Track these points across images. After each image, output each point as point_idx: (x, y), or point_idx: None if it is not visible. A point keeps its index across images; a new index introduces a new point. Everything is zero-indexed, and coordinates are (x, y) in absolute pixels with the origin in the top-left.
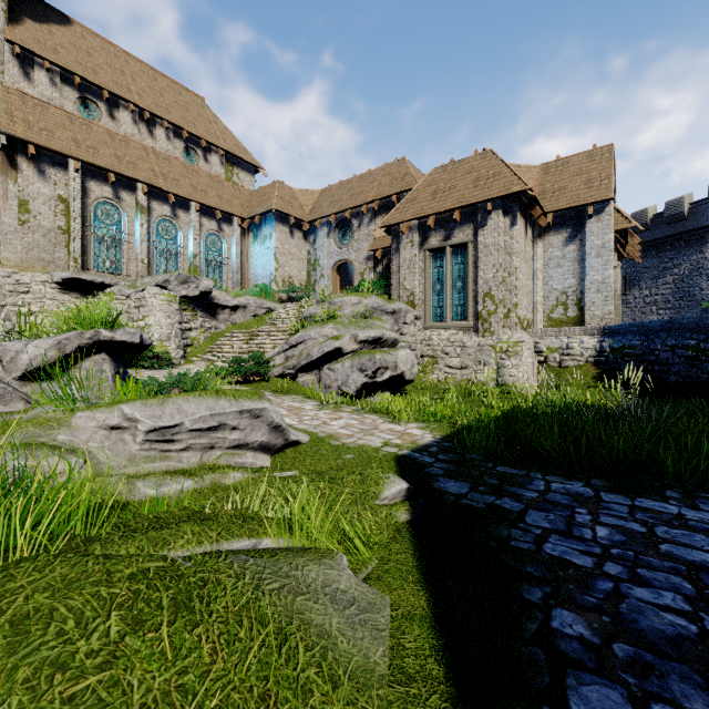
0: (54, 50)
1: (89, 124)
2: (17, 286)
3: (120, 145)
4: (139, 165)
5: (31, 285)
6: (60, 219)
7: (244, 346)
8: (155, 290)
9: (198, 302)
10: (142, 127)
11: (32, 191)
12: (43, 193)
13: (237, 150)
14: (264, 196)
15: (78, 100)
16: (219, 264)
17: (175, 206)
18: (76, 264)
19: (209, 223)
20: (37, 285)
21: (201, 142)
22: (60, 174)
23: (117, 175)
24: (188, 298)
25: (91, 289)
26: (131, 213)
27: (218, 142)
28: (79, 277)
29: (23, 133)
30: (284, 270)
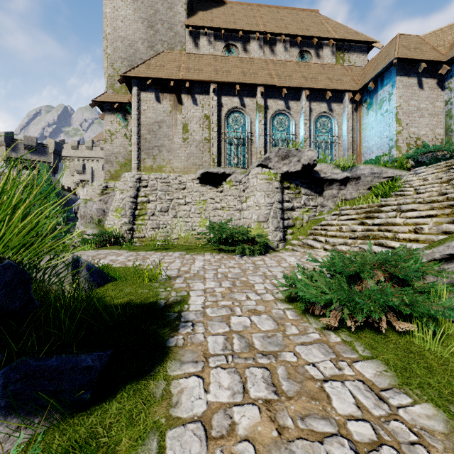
0: (211, 21)
1: (227, 58)
2: (179, 185)
3: (246, 65)
4: (258, 74)
5: (186, 183)
6: (205, 132)
7: (356, 227)
8: (256, 170)
9: (302, 179)
10: (266, 50)
11: (190, 116)
12: (196, 115)
13: (348, 35)
14: (379, 59)
15: (224, 48)
16: (329, 143)
17: (287, 99)
18: (214, 163)
19: (319, 106)
20: (189, 182)
21: (313, 41)
22: (205, 99)
23: (242, 86)
24: (290, 175)
25: (218, 180)
26: (252, 115)
27: (329, 35)
28: (208, 171)
29: (184, 76)
30: (408, 132)
